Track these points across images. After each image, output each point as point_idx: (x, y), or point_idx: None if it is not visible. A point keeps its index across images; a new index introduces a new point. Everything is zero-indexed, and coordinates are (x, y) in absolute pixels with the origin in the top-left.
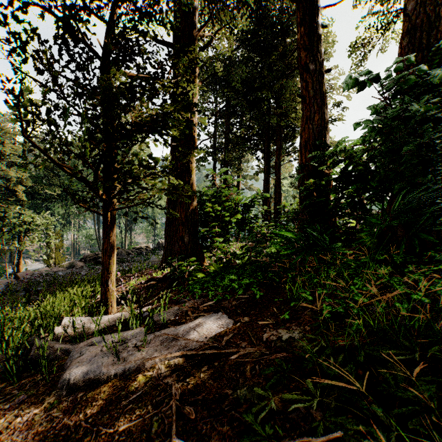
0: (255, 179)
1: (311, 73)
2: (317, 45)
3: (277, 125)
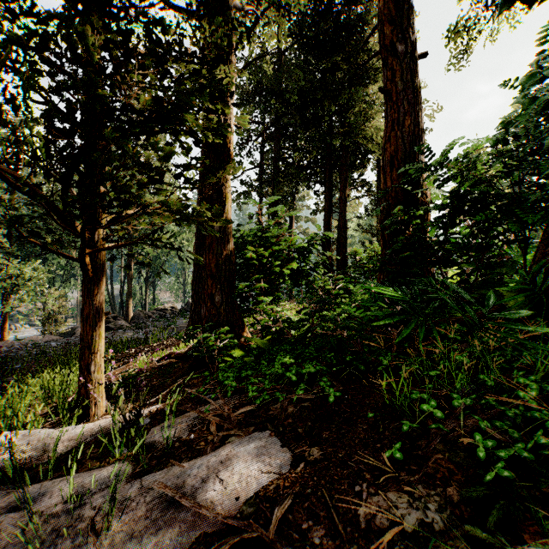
0: (311, 221)
1: (399, 57)
2: (408, 16)
3: (342, 149)
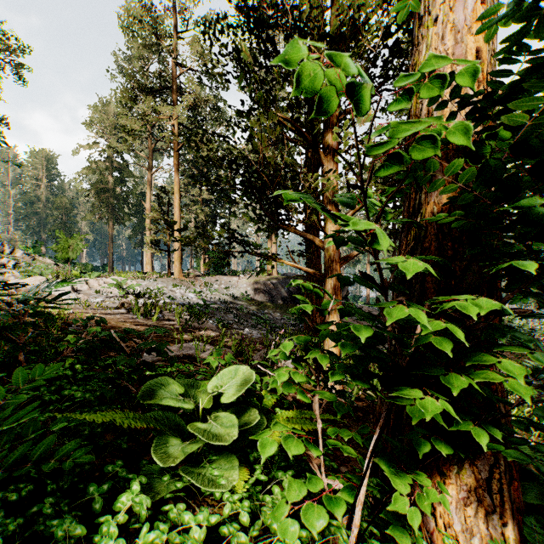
0: None
1: None
2: None
3: None
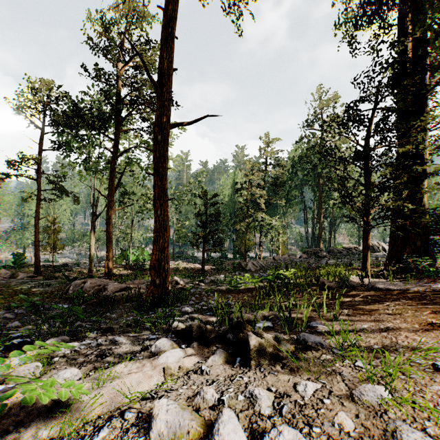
0: None
1: None
2: None
3: None
